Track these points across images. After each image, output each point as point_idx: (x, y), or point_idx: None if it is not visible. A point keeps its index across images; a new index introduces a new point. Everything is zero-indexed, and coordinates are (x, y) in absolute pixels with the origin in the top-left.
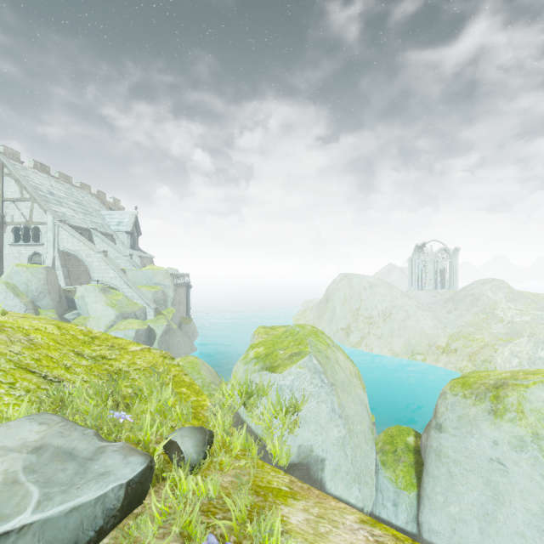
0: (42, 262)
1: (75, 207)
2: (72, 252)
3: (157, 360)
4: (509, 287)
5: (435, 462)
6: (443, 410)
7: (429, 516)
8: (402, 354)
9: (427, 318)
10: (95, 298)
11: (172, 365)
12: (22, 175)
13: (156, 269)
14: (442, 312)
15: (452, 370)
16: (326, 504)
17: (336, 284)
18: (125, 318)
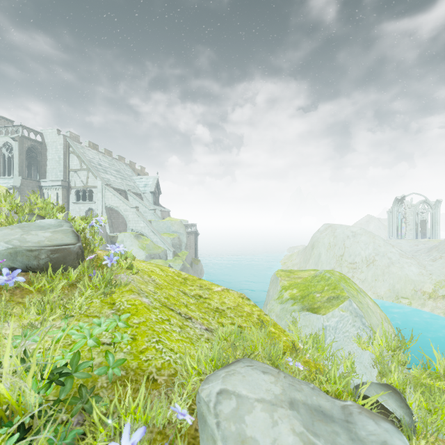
0: (95, 215)
1: (115, 174)
2: (114, 208)
3: (238, 300)
4: None
5: None
6: None
7: None
8: (386, 297)
9: (412, 265)
10: (131, 243)
11: (251, 306)
12: (81, 152)
13: (173, 221)
14: (426, 260)
15: (440, 315)
16: None
17: (320, 233)
18: (152, 258)
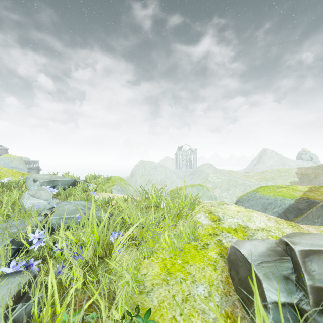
0: None
1: None
2: None
3: None
4: (214, 167)
5: None
6: None
7: None
8: None
9: (181, 182)
10: None
11: None
12: None
13: (12, 157)
14: (188, 179)
15: None
16: None
17: (137, 166)
18: None
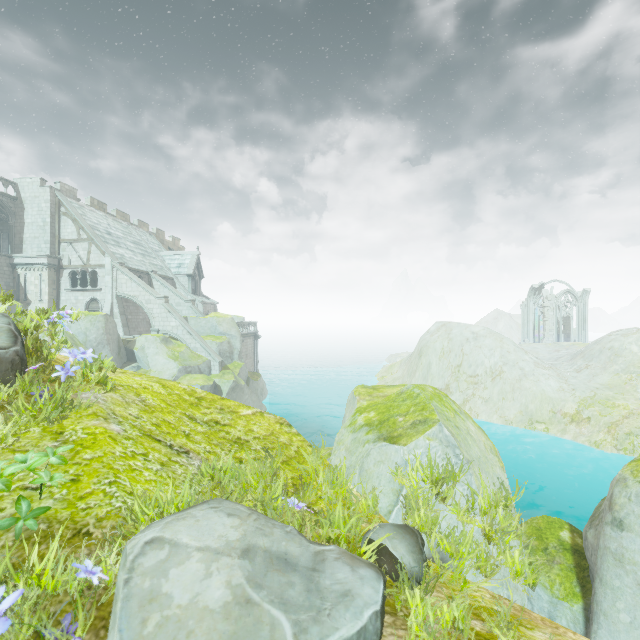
0: (100, 309)
1: (133, 248)
2: (131, 298)
3: (274, 427)
4: None
5: (614, 569)
6: (623, 502)
7: (608, 639)
8: (517, 421)
9: (550, 378)
10: (156, 350)
11: (292, 434)
12: (79, 214)
13: (221, 317)
14: (569, 370)
15: (585, 444)
16: (566, 637)
17: (431, 334)
18: (188, 372)
